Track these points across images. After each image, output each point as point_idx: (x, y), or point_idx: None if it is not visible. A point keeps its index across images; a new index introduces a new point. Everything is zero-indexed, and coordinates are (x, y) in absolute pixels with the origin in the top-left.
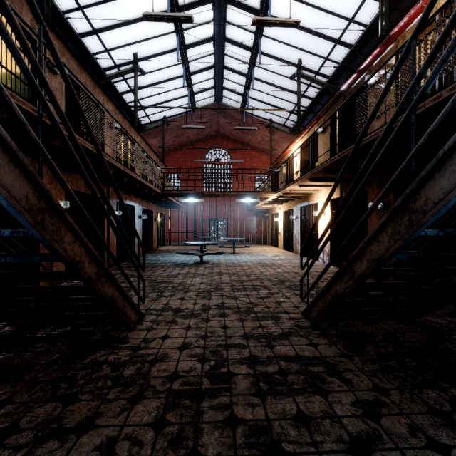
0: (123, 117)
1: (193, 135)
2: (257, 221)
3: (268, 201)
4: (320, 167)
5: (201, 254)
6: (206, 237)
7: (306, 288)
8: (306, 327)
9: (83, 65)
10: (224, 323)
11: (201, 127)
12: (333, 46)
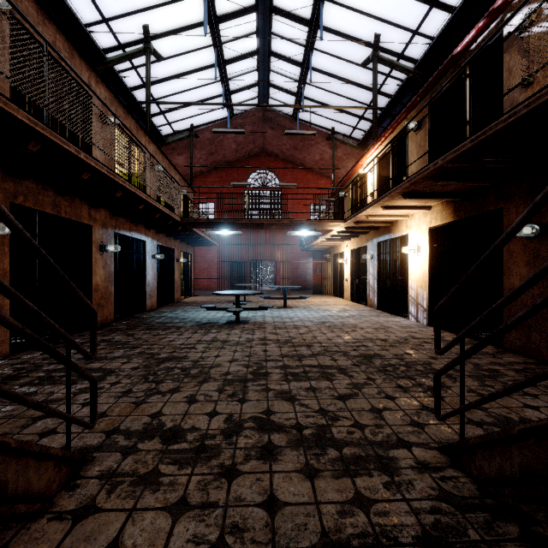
0: (126, 111)
1: (231, 153)
2: (314, 264)
3: (332, 236)
4: (428, 169)
5: (236, 309)
6: (246, 285)
7: (414, 372)
8: (473, 504)
9: (48, 13)
10: (270, 484)
11: (239, 132)
12: (428, 11)
